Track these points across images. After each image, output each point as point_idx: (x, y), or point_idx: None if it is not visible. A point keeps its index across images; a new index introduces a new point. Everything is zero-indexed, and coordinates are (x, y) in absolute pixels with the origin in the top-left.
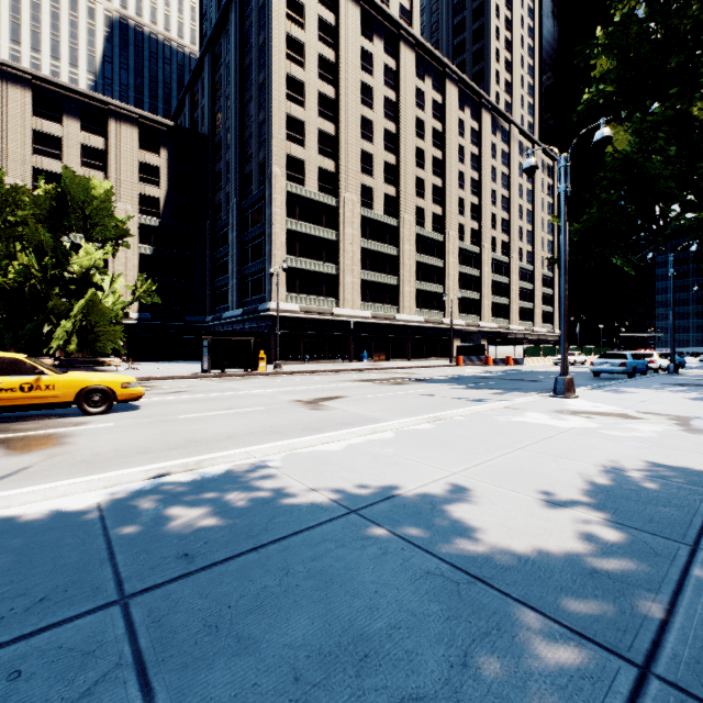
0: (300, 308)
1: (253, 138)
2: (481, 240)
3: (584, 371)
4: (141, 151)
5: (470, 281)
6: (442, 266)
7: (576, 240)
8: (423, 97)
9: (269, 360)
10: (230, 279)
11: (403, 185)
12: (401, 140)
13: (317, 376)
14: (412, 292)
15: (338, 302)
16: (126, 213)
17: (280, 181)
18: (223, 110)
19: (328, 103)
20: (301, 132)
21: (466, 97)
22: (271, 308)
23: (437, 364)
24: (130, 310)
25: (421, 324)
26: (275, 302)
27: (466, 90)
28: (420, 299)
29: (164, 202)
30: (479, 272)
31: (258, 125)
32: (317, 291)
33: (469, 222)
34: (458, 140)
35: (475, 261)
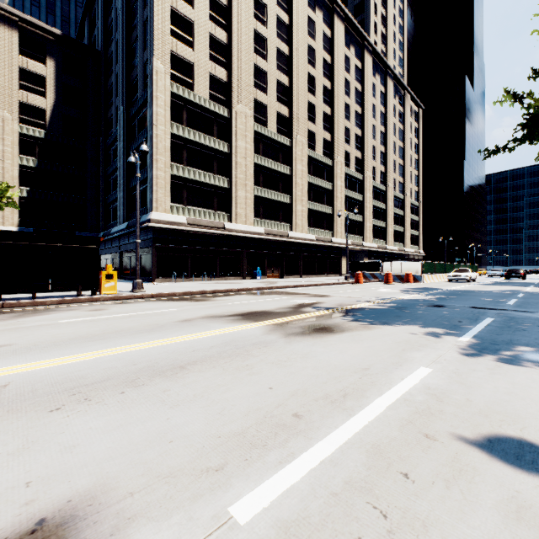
0: (187, 220)
1: (138, 40)
2: (364, 168)
3: (516, 290)
4: (23, 57)
5: (355, 205)
6: (330, 188)
7: (522, 125)
8: (314, 27)
9: (151, 277)
10: (117, 193)
11: (296, 106)
12: (294, 62)
13: (182, 302)
14: (304, 211)
15: (231, 217)
16: (4, 120)
17: (164, 79)
18: (114, 21)
19: (220, 9)
20: (189, 32)
21: (351, 36)
22: (152, 218)
23: (333, 280)
24: (8, 224)
25: (312, 242)
26: (157, 212)
27: (351, 30)
28: (311, 218)
29: (50, 114)
30: (362, 197)
31: (143, 24)
32: (208, 204)
33: (354, 151)
34: (345, 74)
35: (358, 187)
